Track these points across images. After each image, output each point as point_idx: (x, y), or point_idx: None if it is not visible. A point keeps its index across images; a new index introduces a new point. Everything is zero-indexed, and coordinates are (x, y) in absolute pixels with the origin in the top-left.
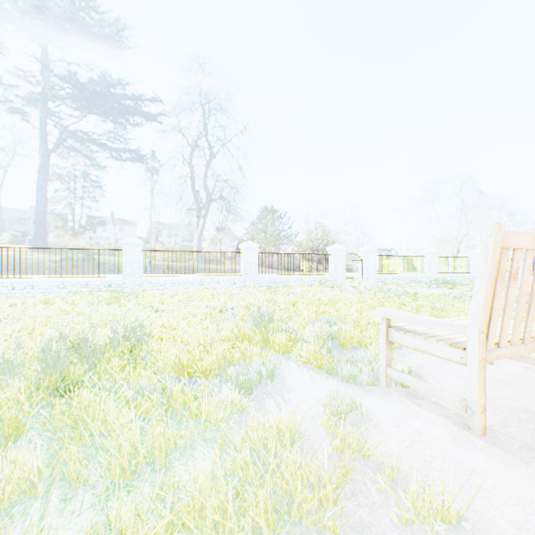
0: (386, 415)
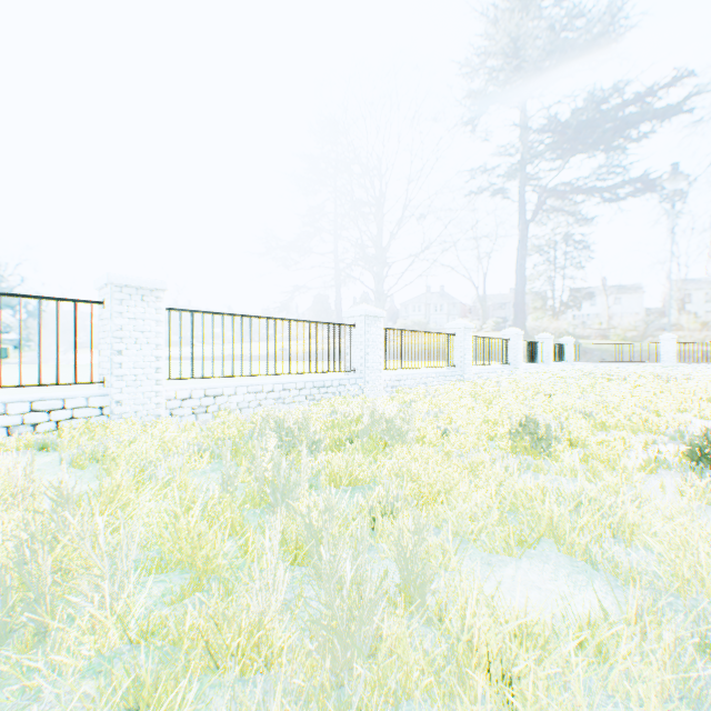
0: None
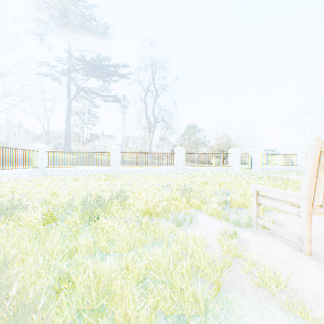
0: (253, 241)
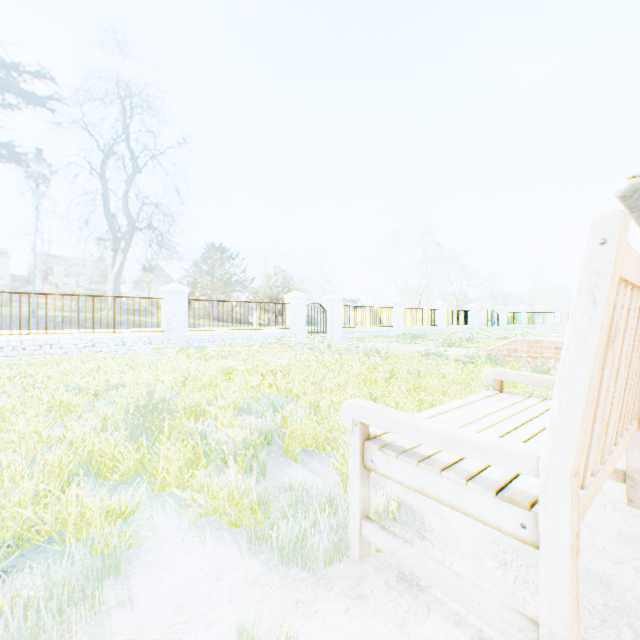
0: None
